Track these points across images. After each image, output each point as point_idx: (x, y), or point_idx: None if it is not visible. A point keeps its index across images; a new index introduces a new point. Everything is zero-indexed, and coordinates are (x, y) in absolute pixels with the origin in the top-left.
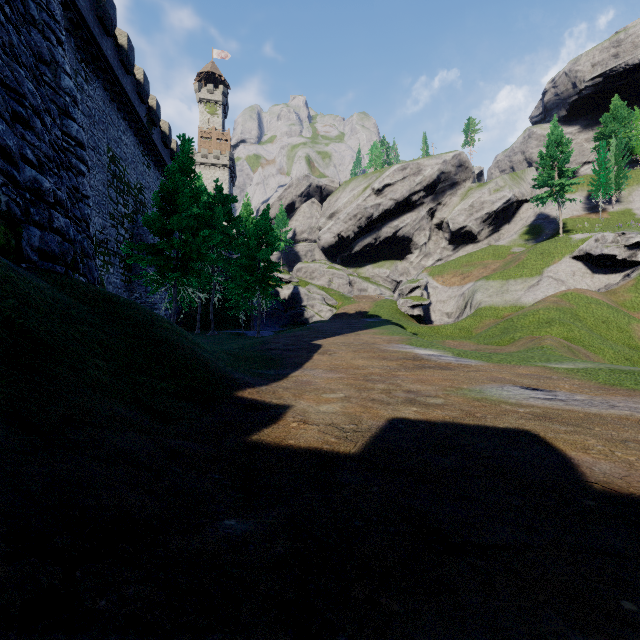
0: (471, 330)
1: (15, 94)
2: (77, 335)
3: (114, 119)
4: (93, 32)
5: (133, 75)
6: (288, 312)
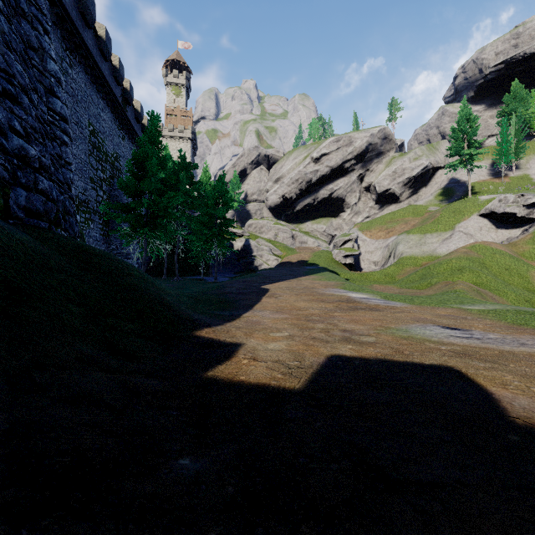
0: (394, 276)
1: (5, 74)
2: (54, 283)
3: (94, 98)
4: (76, 25)
5: (110, 61)
6: (241, 261)
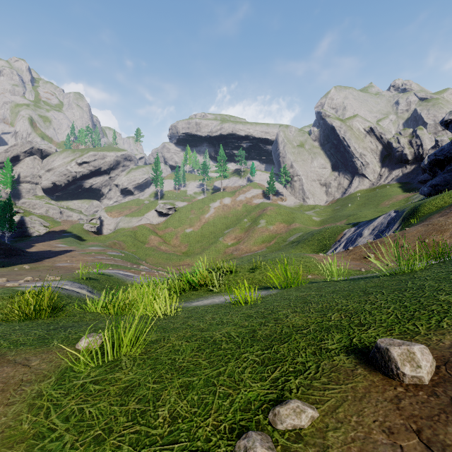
0: (110, 237)
1: None
2: None
3: None
4: None
5: None
6: (17, 230)
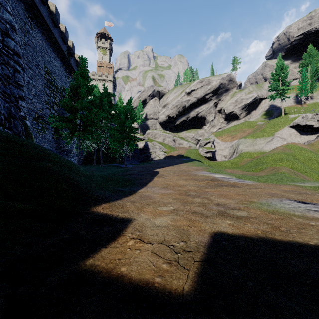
0: (237, 164)
1: None
2: None
3: (48, 51)
4: (35, 1)
5: (59, 28)
6: (142, 155)
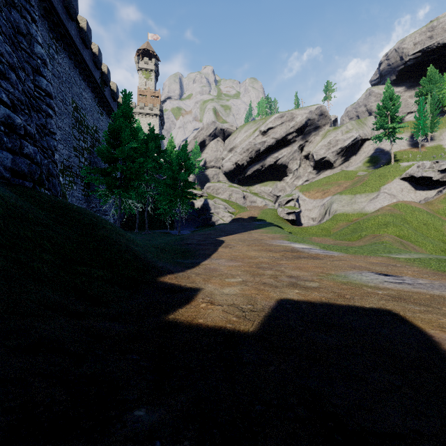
0: (330, 230)
1: None
2: (29, 234)
3: (77, 80)
4: (61, 17)
5: (90, 49)
6: (200, 217)
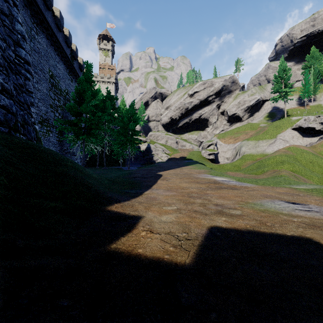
0: (240, 166)
1: None
2: None
3: (52, 55)
4: (40, 7)
5: (63, 32)
6: (145, 157)
